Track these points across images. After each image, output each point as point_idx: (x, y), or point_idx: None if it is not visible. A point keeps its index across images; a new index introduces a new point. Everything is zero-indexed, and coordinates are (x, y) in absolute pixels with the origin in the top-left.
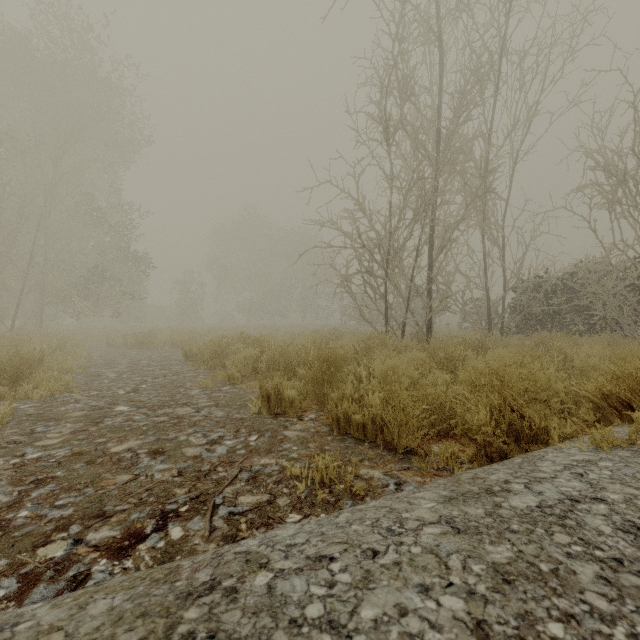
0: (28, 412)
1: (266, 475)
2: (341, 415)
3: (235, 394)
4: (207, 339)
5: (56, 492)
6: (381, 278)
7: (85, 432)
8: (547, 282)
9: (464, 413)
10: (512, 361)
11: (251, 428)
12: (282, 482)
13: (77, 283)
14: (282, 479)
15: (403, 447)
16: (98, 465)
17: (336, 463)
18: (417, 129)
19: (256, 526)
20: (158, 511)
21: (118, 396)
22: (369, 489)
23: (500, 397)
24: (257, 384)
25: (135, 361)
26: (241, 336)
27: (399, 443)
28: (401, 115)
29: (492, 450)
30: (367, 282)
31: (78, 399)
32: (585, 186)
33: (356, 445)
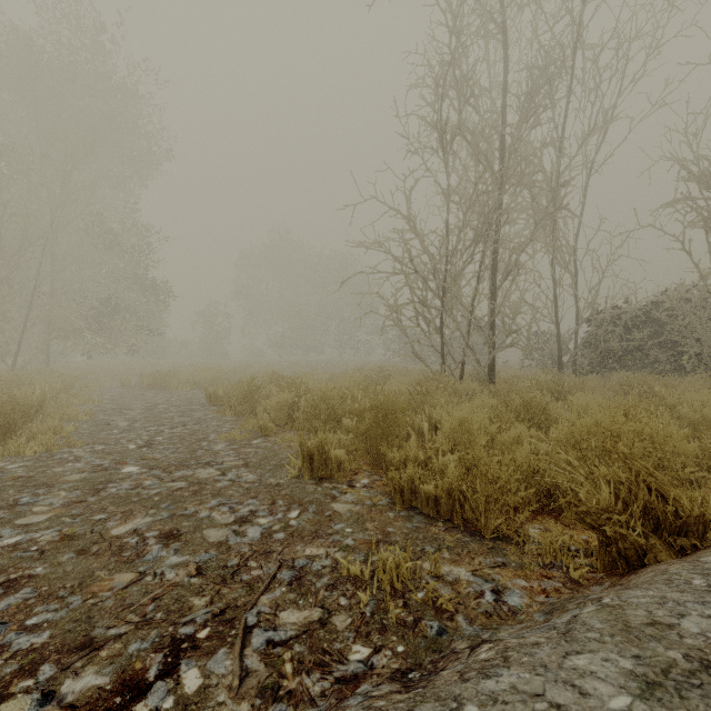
0: (16, 474)
1: (314, 574)
2: (405, 484)
3: (268, 450)
4: (234, 378)
5: (30, 602)
6: (436, 309)
7: (81, 504)
8: (625, 313)
9: (572, 487)
10: (621, 414)
11: (290, 499)
12: (337, 587)
13: (88, 315)
14: (336, 581)
15: (491, 530)
16: (92, 556)
17: (411, 563)
18: (477, 136)
19: (306, 668)
20: (167, 638)
21: (127, 452)
22: (458, 600)
23: (627, 469)
24: (294, 437)
25: (151, 405)
26: (273, 376)
27: (486, 525)
28: (460, 118)
29: (626, 546)
30: (420, 314)
31: (79, 456)
32: (676, 201)
33: (427, 526)
